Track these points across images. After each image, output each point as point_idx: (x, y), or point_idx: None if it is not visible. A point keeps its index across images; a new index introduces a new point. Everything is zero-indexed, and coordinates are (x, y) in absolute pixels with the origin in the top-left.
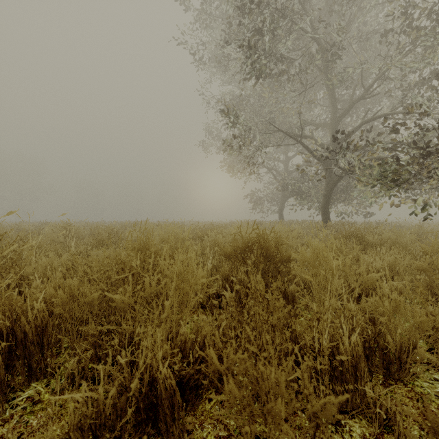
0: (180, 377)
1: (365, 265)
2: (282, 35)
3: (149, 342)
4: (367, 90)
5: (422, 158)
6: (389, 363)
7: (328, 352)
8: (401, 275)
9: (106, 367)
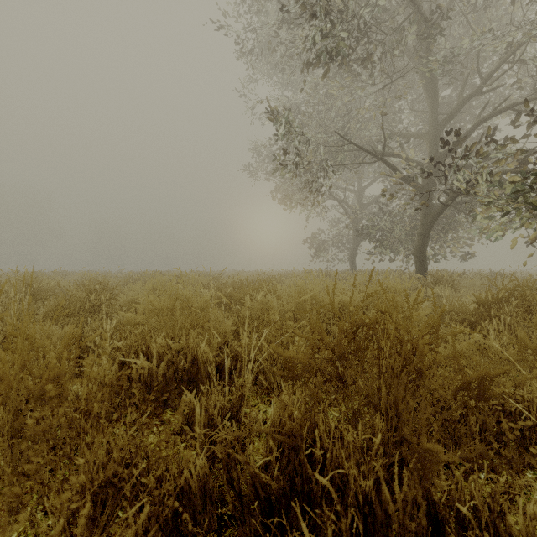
0: None
1: None
2: None
3: None
4: (486, 81)
5: None
6: None
7: None
8: None
9: None
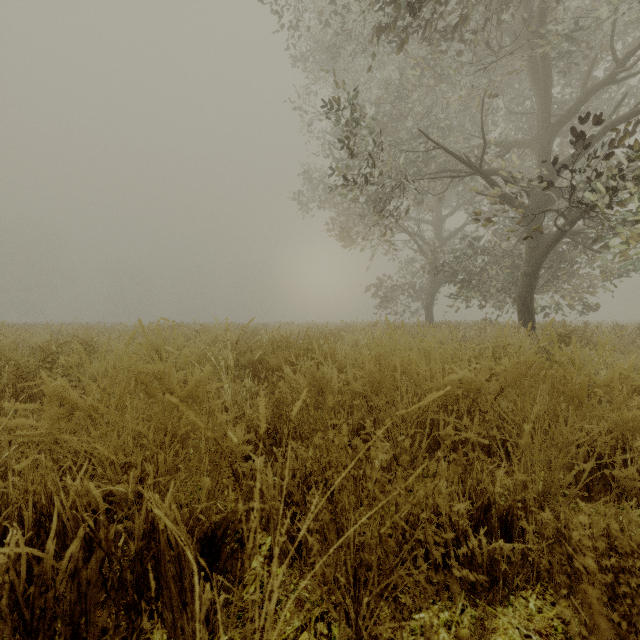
0: None
1: None
2: None
3: None
4: (620, 63)
5: None
6: None
7: None
8: None
9: None
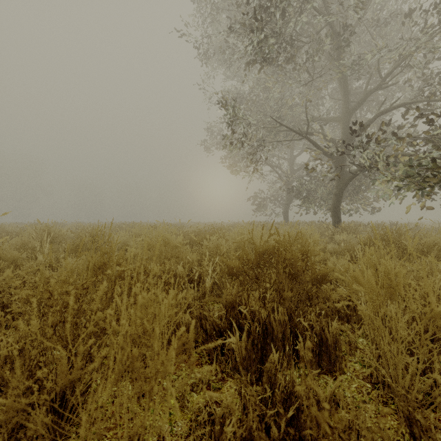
0: None
1: None
2: (292, 13)
3: None
4: (383, 79)
5: None
6: None
7: None
8: None
9: None
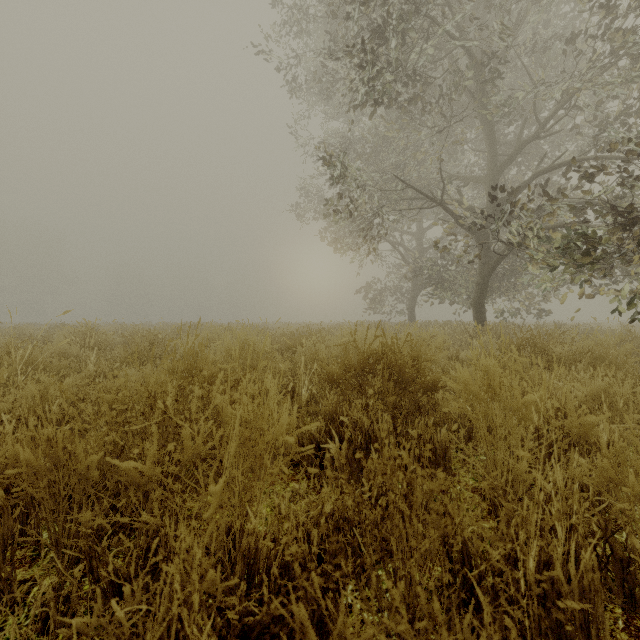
0: (244, 631)
1: (574, 401)
2: (416, 40)
3: (180, 566)
4: (543, 126)
5: (632, 226)
6: (633, 585)
7: (541, 591)
8: (620, 412)
9: (91, 620)
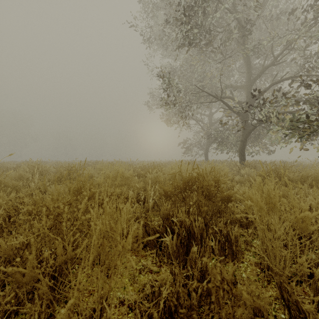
0: None
1: None
2: (210, 12)
3: None
4: (275, 58)
5: None
6: None
7: None
8: None
9: None
